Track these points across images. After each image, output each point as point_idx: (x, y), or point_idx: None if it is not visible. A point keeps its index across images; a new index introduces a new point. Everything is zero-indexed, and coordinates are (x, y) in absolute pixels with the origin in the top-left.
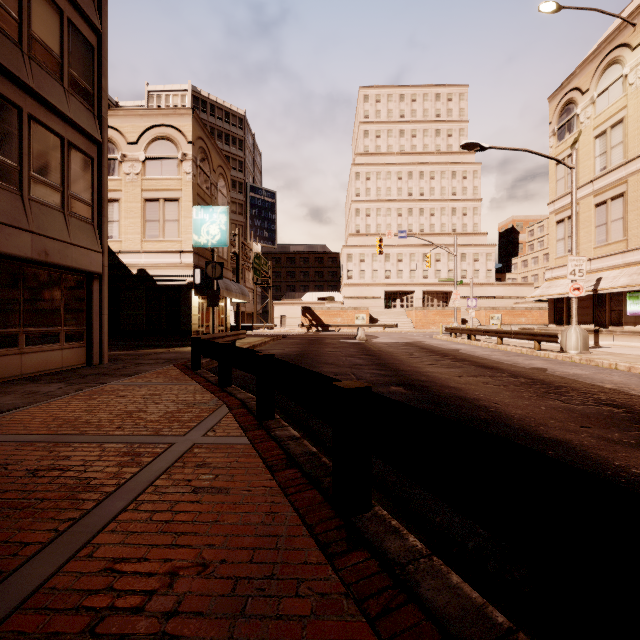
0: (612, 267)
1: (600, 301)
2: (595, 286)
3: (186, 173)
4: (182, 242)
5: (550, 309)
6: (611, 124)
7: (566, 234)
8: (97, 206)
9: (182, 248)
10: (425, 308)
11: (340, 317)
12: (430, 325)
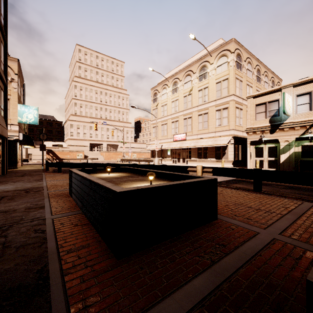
0: (165, 142)
1: (162, 151)
2: (161, 147)
3: (14, 88)
4: (11, 120)
5: (151, 153)
6: (164, 104)
7: (155, 131)
8: (4, 110)
9: (11, 122)
10: (109, 151)
11: (69, 155)
12: (111, 158)
